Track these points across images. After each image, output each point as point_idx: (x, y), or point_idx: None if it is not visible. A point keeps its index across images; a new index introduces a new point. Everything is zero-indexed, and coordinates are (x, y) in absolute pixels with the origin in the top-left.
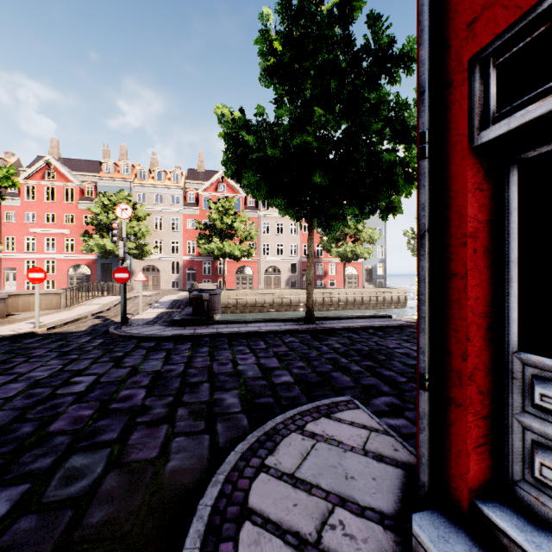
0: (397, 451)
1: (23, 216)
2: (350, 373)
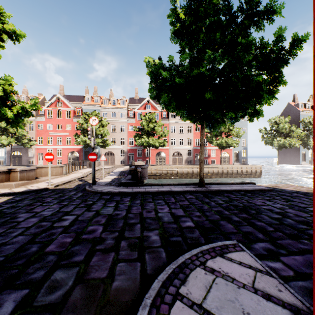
0: (281, 292)
1: (46, 126)
2: (232, 222)
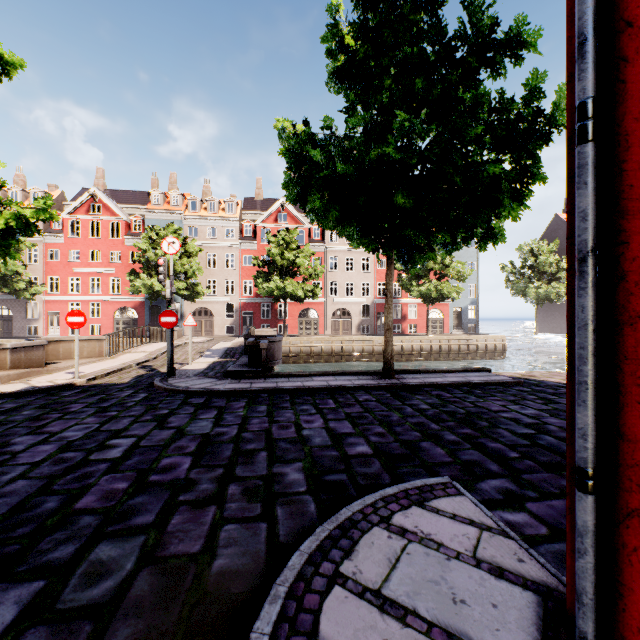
0: (522, 563)
1: (67, 255)
2: (444, 444)
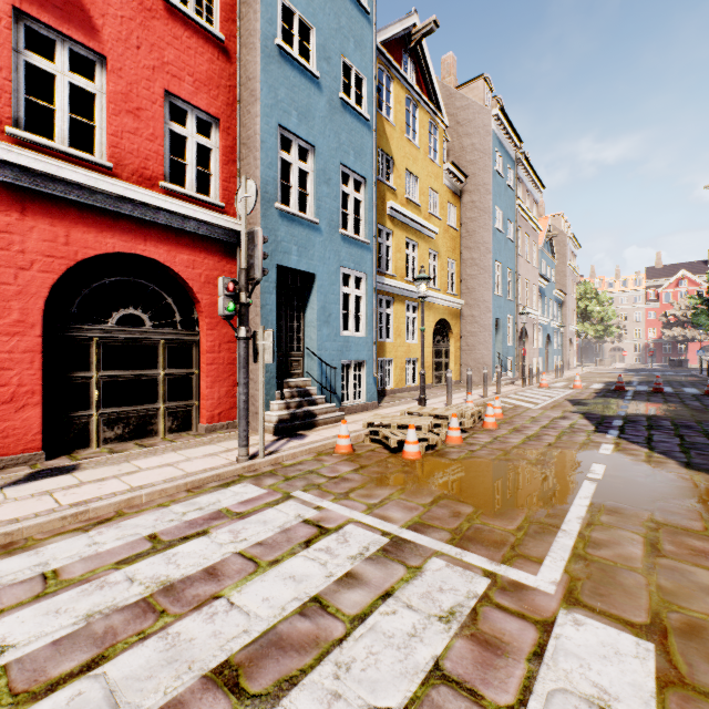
0: None
1: None
2: None
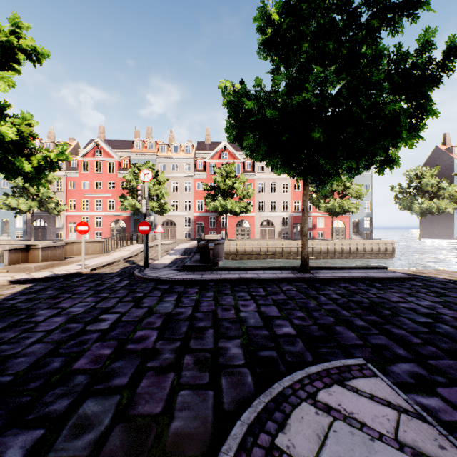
0: (444, 450)
1: (81, 184)
2: (355, 329)
